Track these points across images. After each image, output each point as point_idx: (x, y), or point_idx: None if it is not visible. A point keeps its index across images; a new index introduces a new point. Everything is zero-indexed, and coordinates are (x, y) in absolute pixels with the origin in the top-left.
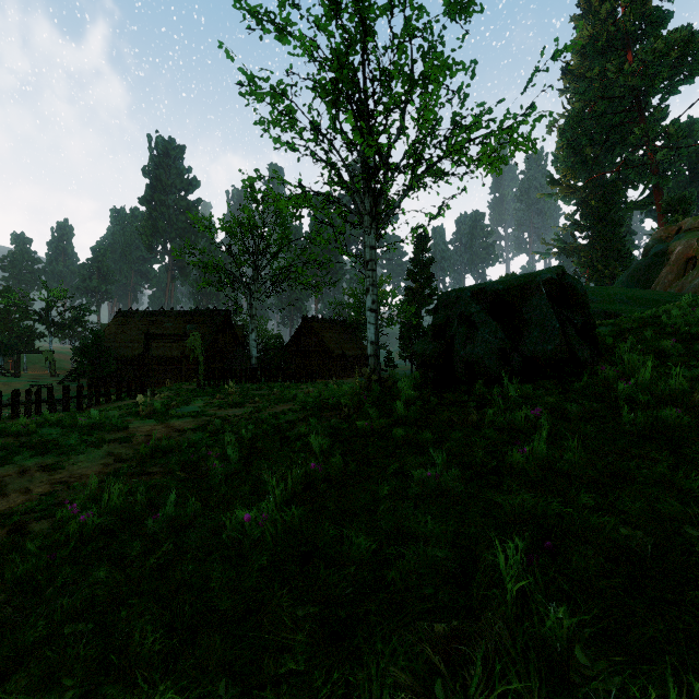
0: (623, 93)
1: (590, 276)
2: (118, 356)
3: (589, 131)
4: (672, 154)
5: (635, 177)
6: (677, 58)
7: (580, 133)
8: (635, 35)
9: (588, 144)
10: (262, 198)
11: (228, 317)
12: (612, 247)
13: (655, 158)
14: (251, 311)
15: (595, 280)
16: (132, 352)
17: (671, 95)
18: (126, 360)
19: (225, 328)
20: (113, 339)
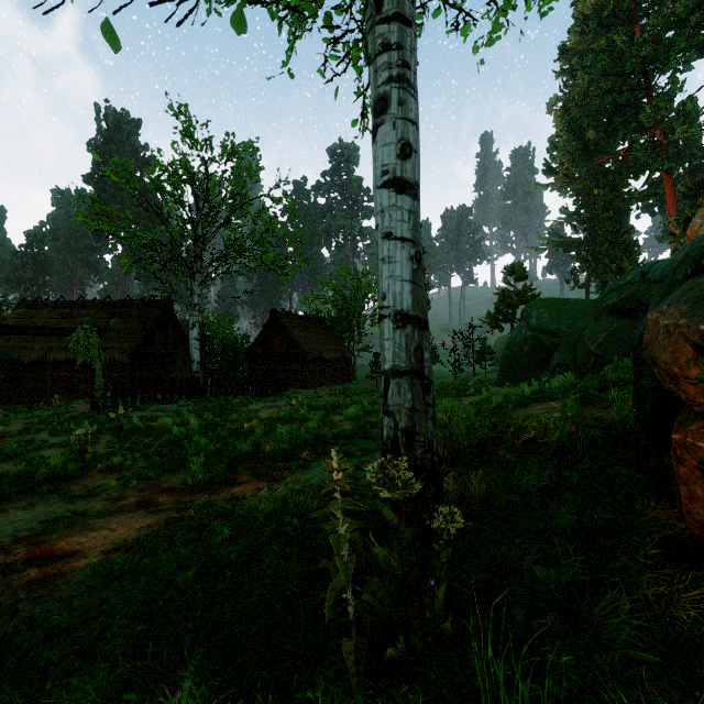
0: (635, 64)
1: (593, 272)
2: (10, 361)
3: (592, 112)
4: (692, 131)
5: (648, 159)
6: (696, 25)
7: (584, 113)
8: (641, 8)
9: (591, 126)
10: (205, 141)
11: (170, 309)
12: (618, 239)
13: (674, 136)
14: (192, 299)
15: (599, 275)
16: (30, 355)
17: (683, 71)
18: (22, 366)
19: (167, 323)
20: (6, 337)
